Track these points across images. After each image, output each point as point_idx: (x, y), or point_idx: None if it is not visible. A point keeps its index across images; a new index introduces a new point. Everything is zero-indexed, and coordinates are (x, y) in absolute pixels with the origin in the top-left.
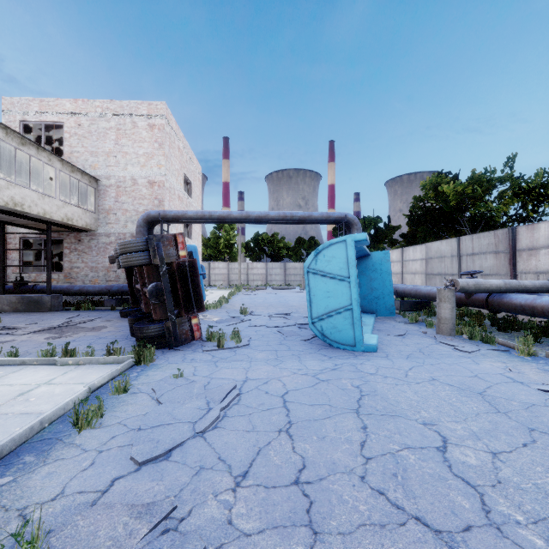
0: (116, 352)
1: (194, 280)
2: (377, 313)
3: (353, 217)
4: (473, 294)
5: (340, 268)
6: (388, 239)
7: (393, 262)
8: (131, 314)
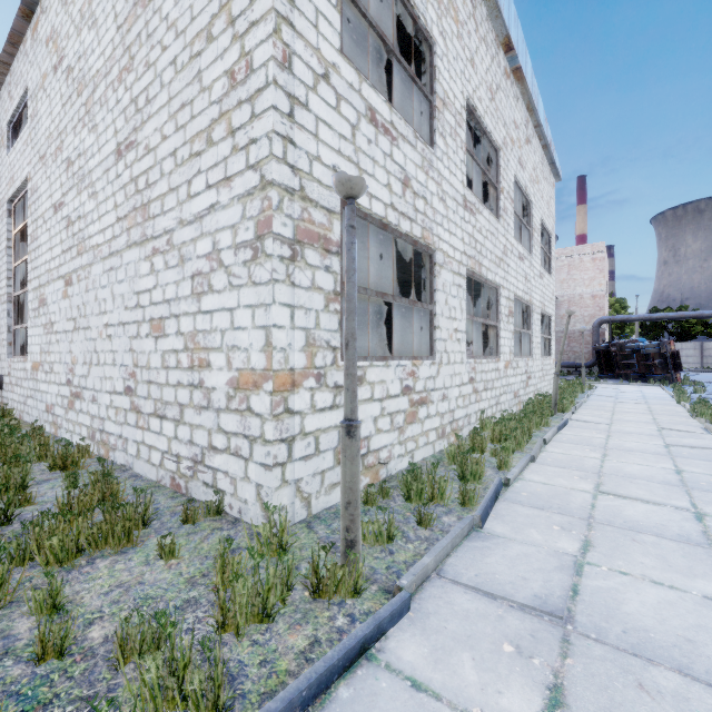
0: (650, 382)
1: (677, 359)
2: None
3: None
4: None
5: None
6: None
7: None
8: (608, 377)
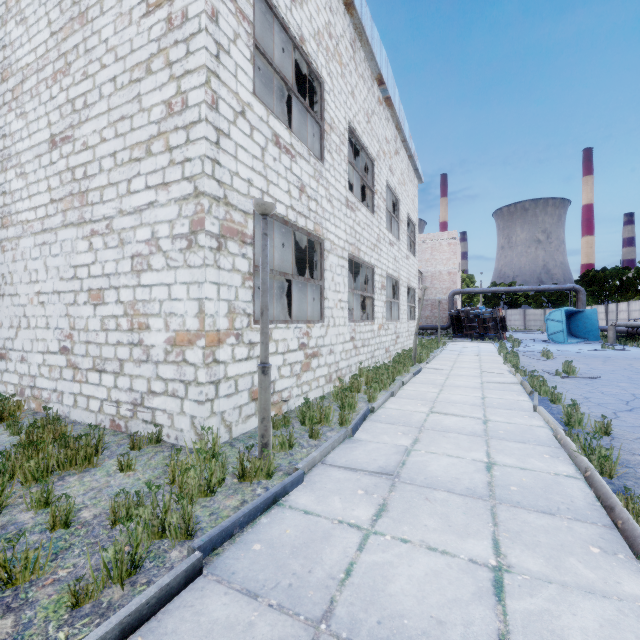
0: (486, 340)
1: (504, 322)
2: (588, 339)
3: (579, 287)
4: (634, 329)
5: (558, 318)
6: (632, 290)
7: (622, 311)
8: (458, 336)
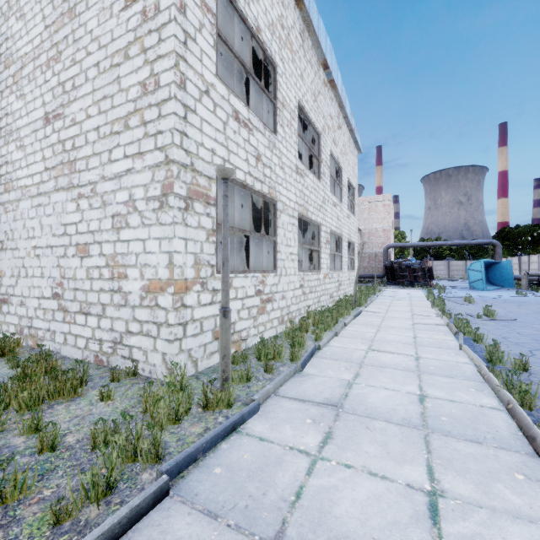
0: (416, 287)
1: (431, 272)
2: (504, 286)
3: (496, 242)
4: None
5: (478, 268)
6: None
7: (534, 262)
8: (392, 284)
